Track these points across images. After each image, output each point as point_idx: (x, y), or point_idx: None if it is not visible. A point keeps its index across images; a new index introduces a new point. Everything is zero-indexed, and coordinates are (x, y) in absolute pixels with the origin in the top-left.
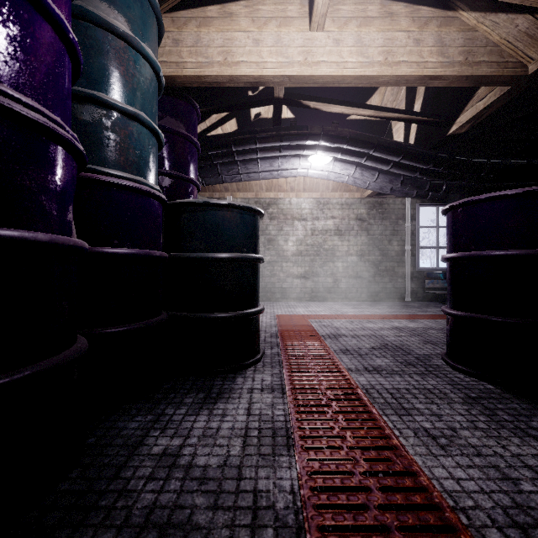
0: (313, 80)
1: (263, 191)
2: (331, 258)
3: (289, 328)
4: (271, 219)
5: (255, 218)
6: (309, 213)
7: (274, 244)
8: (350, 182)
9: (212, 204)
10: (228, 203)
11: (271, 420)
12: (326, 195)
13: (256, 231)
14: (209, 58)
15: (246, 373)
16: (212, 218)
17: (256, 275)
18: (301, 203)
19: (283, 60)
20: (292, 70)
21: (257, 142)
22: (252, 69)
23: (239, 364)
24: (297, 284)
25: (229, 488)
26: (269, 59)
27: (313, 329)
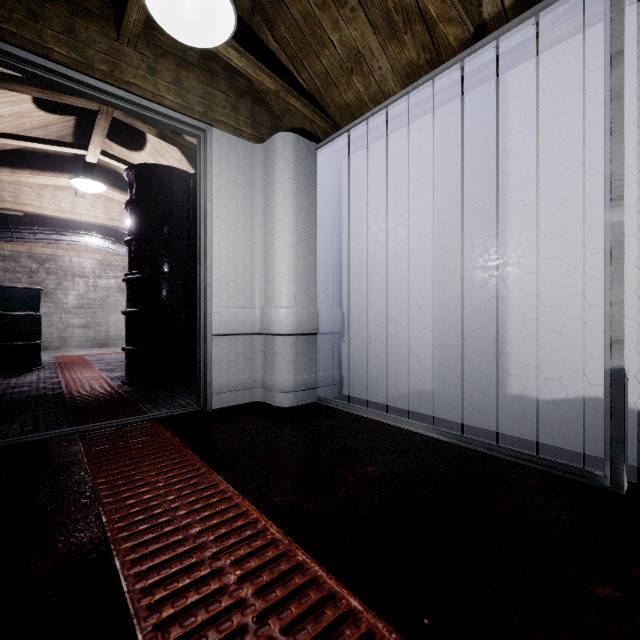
0: (79, 220)
1: (39, 246)
2: (114, 311)
3: (65, 360)
4: (49, 274)
5: (38, 293)
6: (92, 272)
7: (52, 297)
8: (126, 256)
9: (11, 287)
10: (21, 287)
11: (50, 376)
12: (109, 258)
13: (39, 299)
14: (3, 197)
15: (34, 372)
16: (10, 294)
17: (40, 323)
18: (83, 263)
19: (58, 208)
20: (65, 215)
21: (36, 226)
22: (36, 209)
23: (28, 369)
24: (78, 333)
25: (35, 382)
26: (48, 206)
27: (85, 359)
